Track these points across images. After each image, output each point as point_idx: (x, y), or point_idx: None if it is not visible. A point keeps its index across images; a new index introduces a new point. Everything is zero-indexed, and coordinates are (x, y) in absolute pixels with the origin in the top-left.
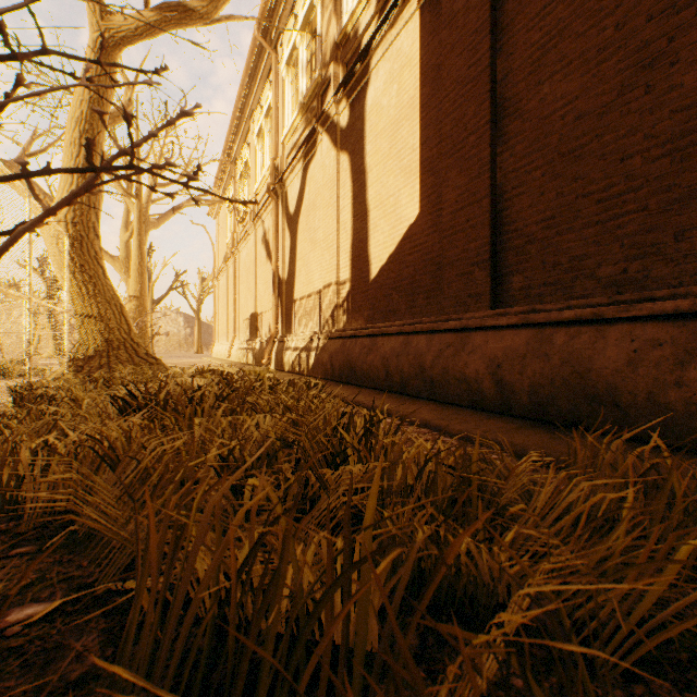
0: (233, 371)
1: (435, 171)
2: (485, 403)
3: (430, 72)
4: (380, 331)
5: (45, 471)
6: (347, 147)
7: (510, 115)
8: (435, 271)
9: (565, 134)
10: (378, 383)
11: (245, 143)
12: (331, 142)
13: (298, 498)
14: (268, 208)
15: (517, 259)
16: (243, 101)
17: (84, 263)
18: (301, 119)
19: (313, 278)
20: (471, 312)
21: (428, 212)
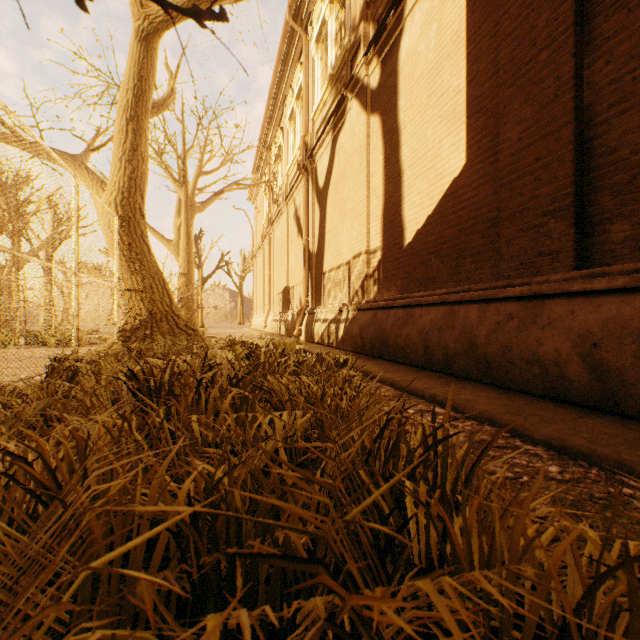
0: (262, 344)
1: (487, 110)
2: (571, 394)
3: None
4: (417, 301)
5: None
6: (378, 108)
7: (605, 9)
8: (487, 229)
9: None
10: (415, 360)
11: (278, 128)
12: (361, 106)
13: None
14: (299, 186)
15: (619, 200)
16: (276, 89)
17: (131, 241)
18: (330, 92)
19: (341, 249)
20: (542, 274)
21: (478, 160)
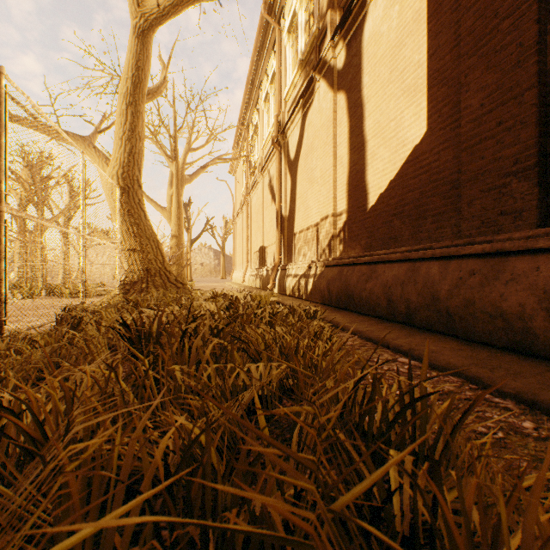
0: (240, 296)
1: (447, 80)
2: (536, 347)
3: None
4: (380, 258)
5: None
6: (344, 86)
7: None
8: (447, 191)
9: None
10: (378, 311)
11: (255, 109)
12: (328, 85)
13: None
14: (272, 158)
15: None
16: (253, 75)
17: (130, 208)
18: (300, 75)
19: (310, 213)
20: (504, 232)
21: (438, 128)
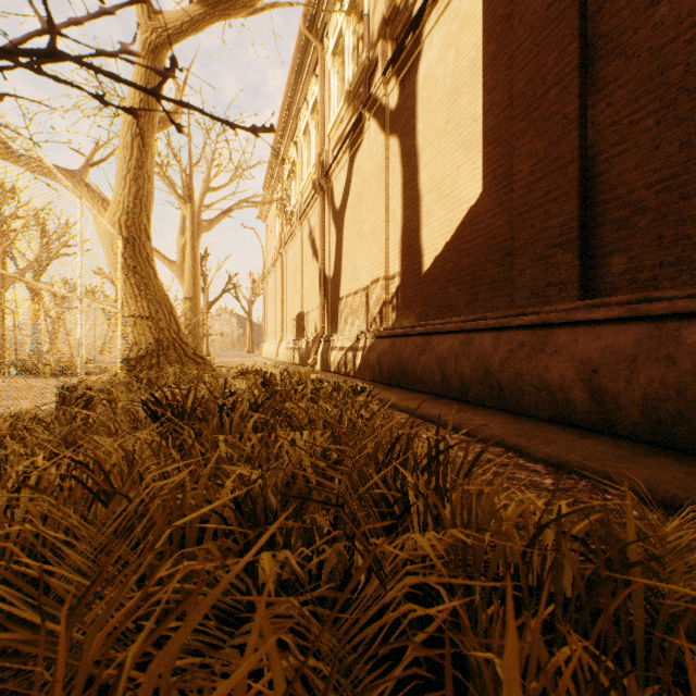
0: (276, 372)
1: (502, 140)
2: (574, 417)
3: (496, 25)
4: (435, 329)
5: (32, 499)
6: (397, 130)
7: (607, 55)
8: (502, 258)
9: (695, 62)
10: (432, 388)
11: (292, 142)
12: (379, 126)
13: (328, 689)
14: (314, 205)
15: (618, 235)
16: (290, 100)
17: (136, 264)
18: (347, 108)
19: (359, 274)
20: (551, 304)
21: (493, 190)
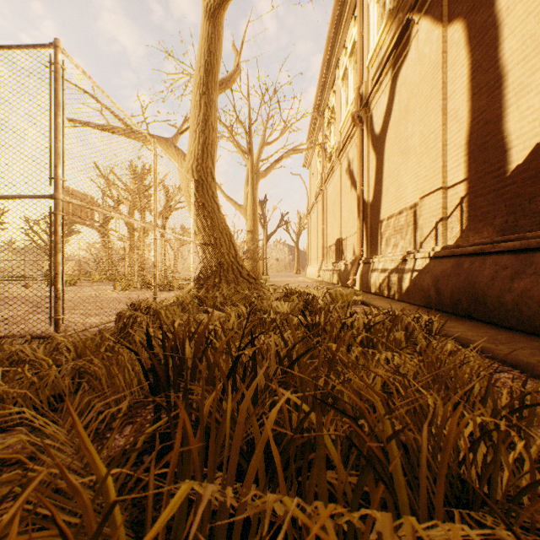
0: (318, 295)
1: None
2: None
3: None
4: None
5: None
6: (460, 11)
7: None
8: None
9: None
10: None
11: (331, 92)
12: (433, 21)
13: None
14: (352, 139)
15: None
16: (329, 54)
17: (204, 201)
18: (388, 29)
19: (404, 192)
20: None
21: None
